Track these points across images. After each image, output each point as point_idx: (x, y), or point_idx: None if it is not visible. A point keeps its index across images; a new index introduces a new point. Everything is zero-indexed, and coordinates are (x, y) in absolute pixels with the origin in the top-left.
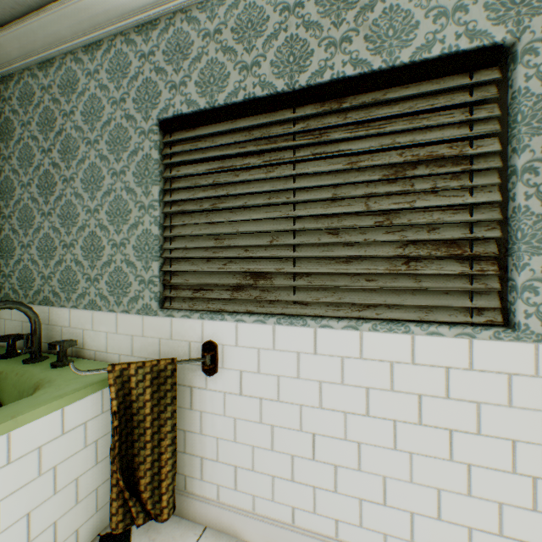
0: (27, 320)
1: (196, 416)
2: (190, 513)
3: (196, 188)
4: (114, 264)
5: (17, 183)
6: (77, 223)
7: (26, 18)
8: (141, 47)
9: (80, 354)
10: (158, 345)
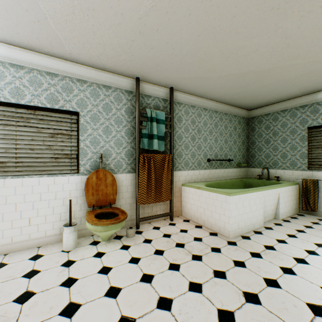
0: (260, 172)
1: (320, 193)
2: (318, 215)
3: (319, 142)
4: (291, 159)
5: (256, 141)
6: (277, 150)
7: (264, 107)
8: (301, 110)
9: (279, 180)
10: (307, 177)
